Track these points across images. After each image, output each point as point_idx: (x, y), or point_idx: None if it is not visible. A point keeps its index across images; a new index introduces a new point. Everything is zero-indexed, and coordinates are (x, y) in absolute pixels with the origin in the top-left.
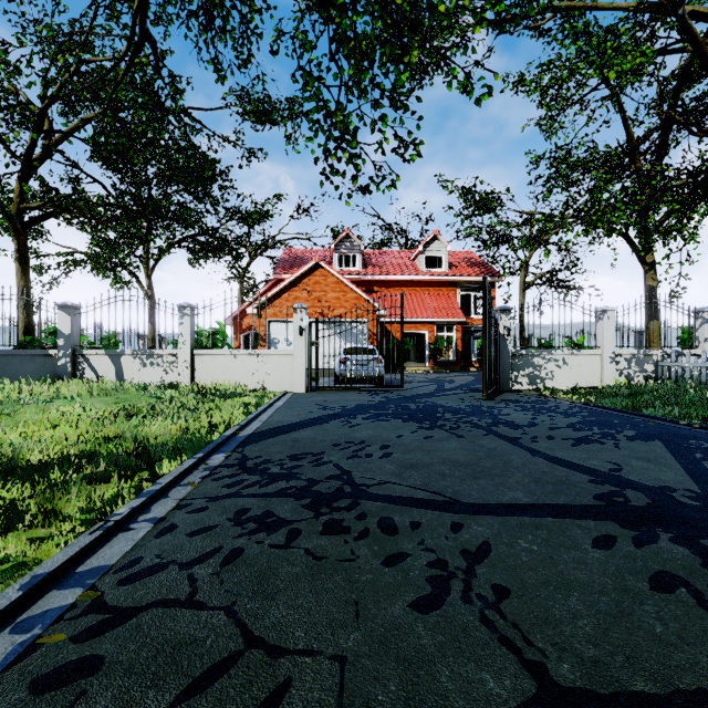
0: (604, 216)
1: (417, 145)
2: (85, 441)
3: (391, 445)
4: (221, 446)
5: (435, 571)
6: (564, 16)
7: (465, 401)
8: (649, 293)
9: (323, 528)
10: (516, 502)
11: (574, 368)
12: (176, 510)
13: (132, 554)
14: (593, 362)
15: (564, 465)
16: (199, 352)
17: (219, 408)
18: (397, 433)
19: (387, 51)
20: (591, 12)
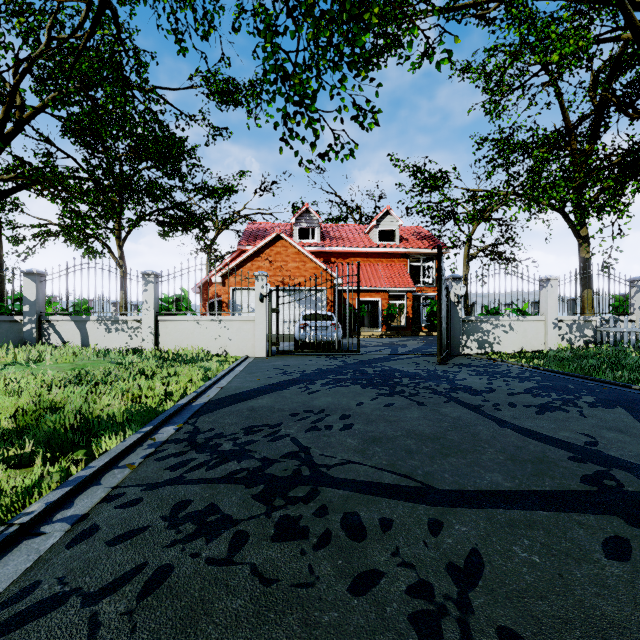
0: (545, 192)
1: (375, 113)
2: (23, 414)
3: (351, 414)
4: (174, 416)
5: (418, 603)
6: (508, 6)
7: (419, 365)
8: (583, 264)
9: (275, 530)
10: (497, 488)
11: (520, 333)
12: (104, 503)
13: (28, 577)
14: (537, 327)
15: (536, 437)
16: (163, 318)
17: (178, 374)
18: (357, 400)
19: (347, 6)
20: (532, 3)
